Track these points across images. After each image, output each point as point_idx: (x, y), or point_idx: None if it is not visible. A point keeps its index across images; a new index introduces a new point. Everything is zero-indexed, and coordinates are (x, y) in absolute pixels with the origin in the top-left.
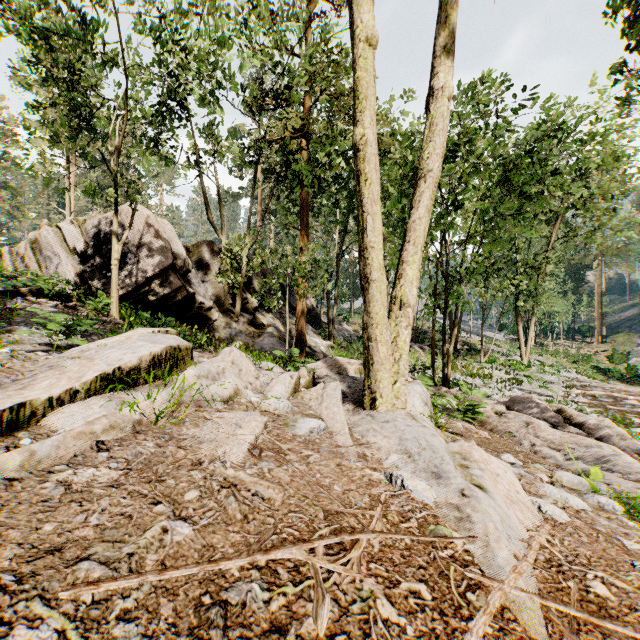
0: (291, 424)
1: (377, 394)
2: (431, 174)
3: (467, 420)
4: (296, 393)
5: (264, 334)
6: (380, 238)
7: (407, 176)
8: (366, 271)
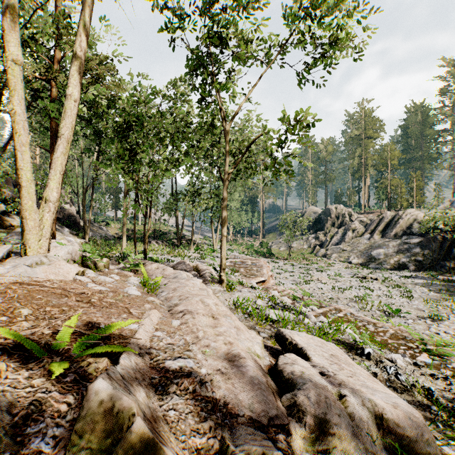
0: None
1: (27, 246)
2: (64, 136)
3: (130, 271)
4: None
5: (12, 233)
6: (29, 165)
7: (116, 129)
8: (20, 181)
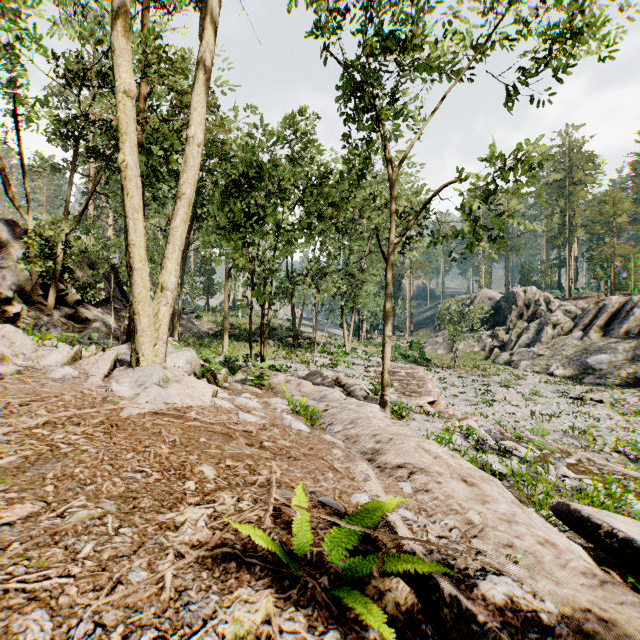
0: (49, 373)
1: (140, 354)
2: (185, 196)
3: (255, 385)
4: (76, 361)
5: (88, 329)
6: (142, 238)
7: (226, 186)
8: (131, 262)
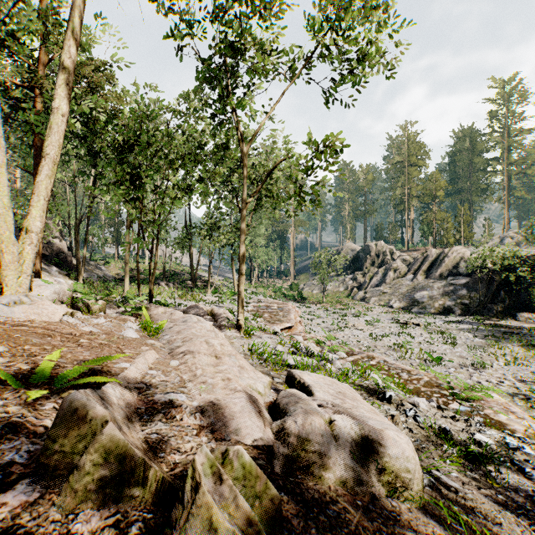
0: None
1: (4, 284)
2: (49, 156)
3: (132, 315)
4: None
5: None
6: (6, 189)
7: (115, 149)
8: None
